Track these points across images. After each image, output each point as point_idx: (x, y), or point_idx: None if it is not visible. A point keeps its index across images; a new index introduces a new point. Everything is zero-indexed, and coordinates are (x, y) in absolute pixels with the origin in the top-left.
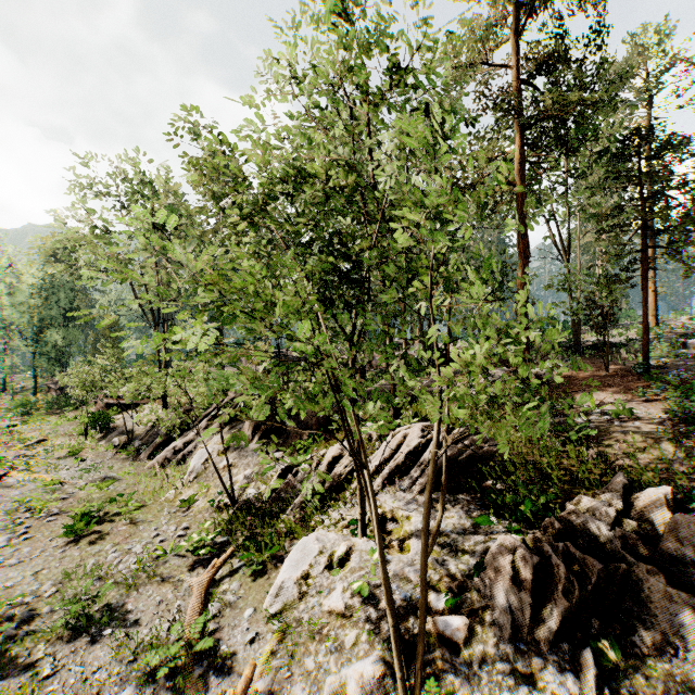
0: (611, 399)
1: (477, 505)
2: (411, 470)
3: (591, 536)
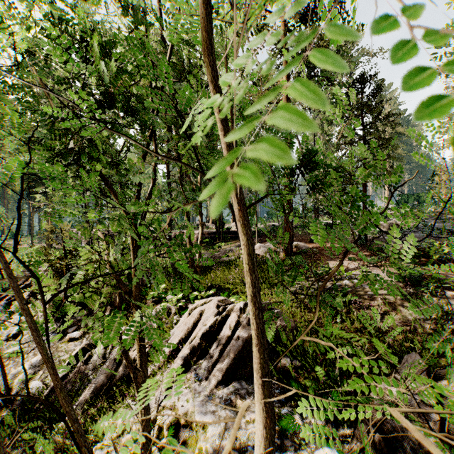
0: (352, 265)
1: (276, 394)
2: (207, 350)
3: (417, 451)
